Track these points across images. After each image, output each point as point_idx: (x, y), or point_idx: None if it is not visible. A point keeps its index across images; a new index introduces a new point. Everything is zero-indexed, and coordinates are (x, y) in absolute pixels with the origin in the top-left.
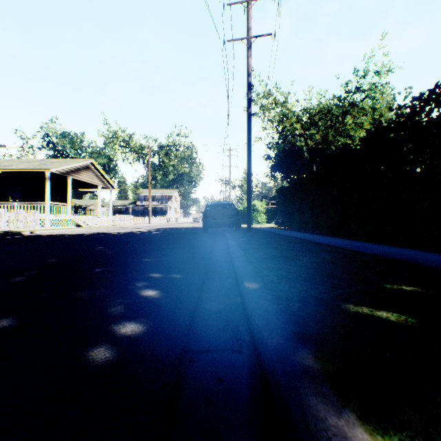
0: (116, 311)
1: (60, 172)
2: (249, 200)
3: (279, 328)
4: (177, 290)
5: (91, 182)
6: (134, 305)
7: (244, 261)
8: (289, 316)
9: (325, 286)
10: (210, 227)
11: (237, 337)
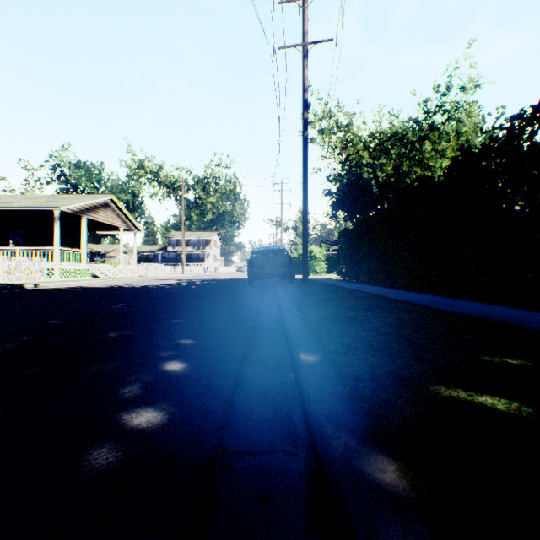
0: (129, 393)
1: (73, 211)
2: (305, 245)
3: (347, 422)
4: (212, 362)
5: (111, 223)
6: (154, 384)
7: (299, 323)
8: (360, 403)
9: (405, 358)
10: (257, 278)
11: (289, 431)
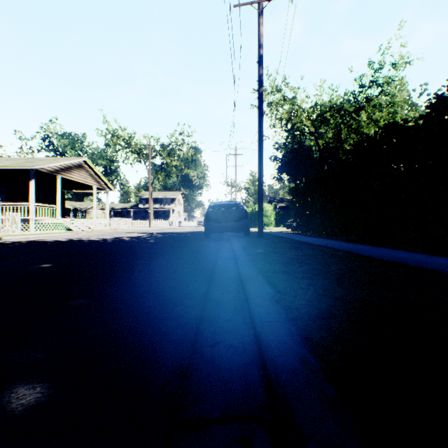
0: None
1: (48, 170)
2: (260, 199)
3: None
4: None
5: (85, 182)
6: None
7: (288, 332)
8: None
9: None
10: (213, 231)
11: None
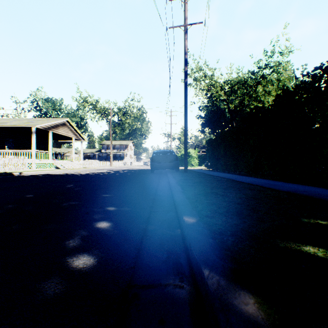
0: (72, 243)
1: (43, 128)
2: (185, 148)
3: (217, 265)
4: (127, 222)
5: (67, 135)
6: (89, 237)
7: (182, 197)
8: (225, 252)
9: (252, 220)
10: (156, 169)
11: (178, 270)
